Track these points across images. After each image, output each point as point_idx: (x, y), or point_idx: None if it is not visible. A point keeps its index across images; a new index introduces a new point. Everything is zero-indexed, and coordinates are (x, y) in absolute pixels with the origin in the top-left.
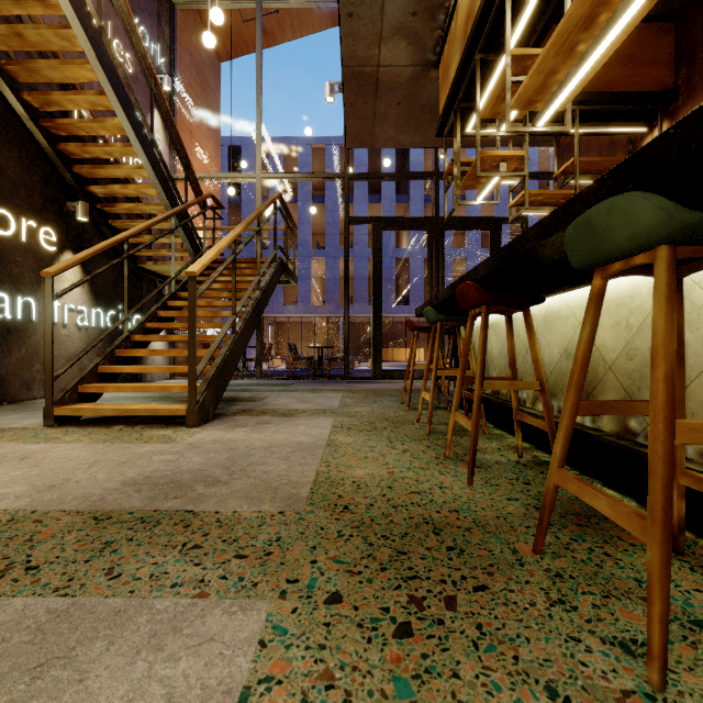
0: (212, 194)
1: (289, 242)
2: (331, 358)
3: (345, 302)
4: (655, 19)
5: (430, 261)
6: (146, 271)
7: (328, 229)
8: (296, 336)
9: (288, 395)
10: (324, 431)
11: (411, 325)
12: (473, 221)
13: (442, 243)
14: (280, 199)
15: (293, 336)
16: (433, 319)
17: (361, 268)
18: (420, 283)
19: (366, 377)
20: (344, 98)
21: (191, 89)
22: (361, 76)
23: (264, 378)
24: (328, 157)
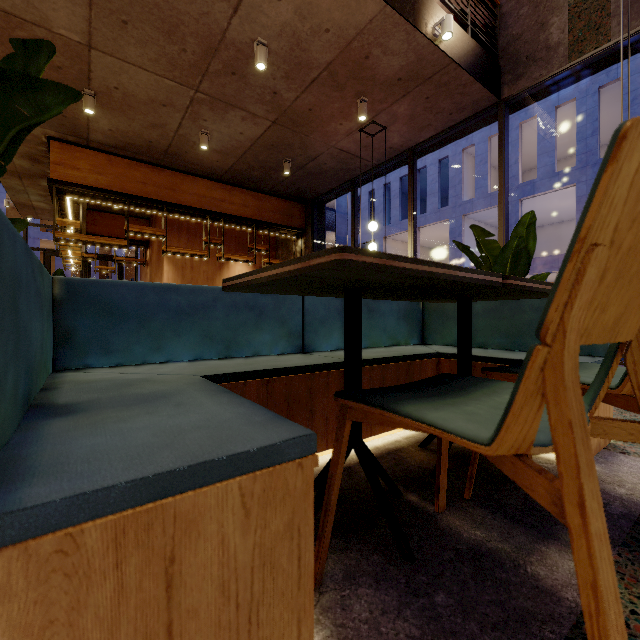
0: None
1: None
2: None
3: None
4: (142, 218)
5: (82, 275)
6: None
7: None
8: None
9: None
10: None
11: None
12: (108, 257)
13: (89, 266)
14: None
15: None
16: None
17: None
18: None
19: None
20: (16, 206)
21: None
22: (25, 204)
23: None
24: None
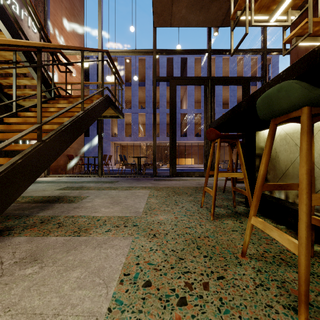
0: (60, 51)
1: (128, 106)
2: (145, 164)
3: (153, 129)
4: None
5: (205, 104)
6: (21, 106)
7: (147, 99)
8: (131, 152)
9: (106, 194)
10: (99, 302)
11: (214, 133)
12: (233, 79)
13: (213, 93)
14: (108, 55)
15: (130, 152)
16: (297, 99)
17: (163, 118)
18: (192, 126)
19: (166, 175)
20: None
21: (62, 3)
22: None
23: (103, 176)
24: (147, 63)
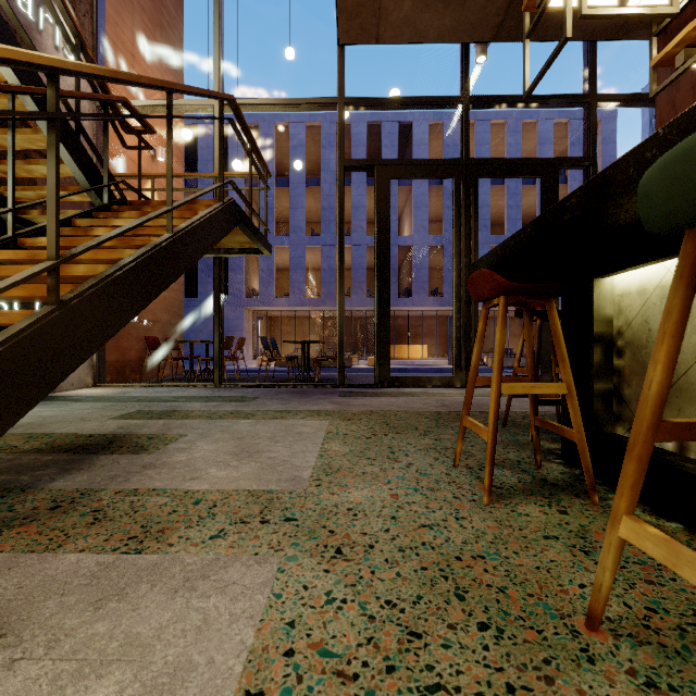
0: (124, 99)
1: (282, 231)
2: (319, 357)
3: (338, 279)
4: None
5: (457, 222)
6: None
7: (324, 214)
8: (289, 332)
9: (226, 430)
10: None
11: (490, 282)
12: (519, 164)
13: (474, 195)
14: (234, 109)
15: (287, 332)
16: None
17: (360, 257)
18: (423, 274)
19: (367, 384)
20: None
21: None
22: None
23: (224, 385)
24: (324, 136)
